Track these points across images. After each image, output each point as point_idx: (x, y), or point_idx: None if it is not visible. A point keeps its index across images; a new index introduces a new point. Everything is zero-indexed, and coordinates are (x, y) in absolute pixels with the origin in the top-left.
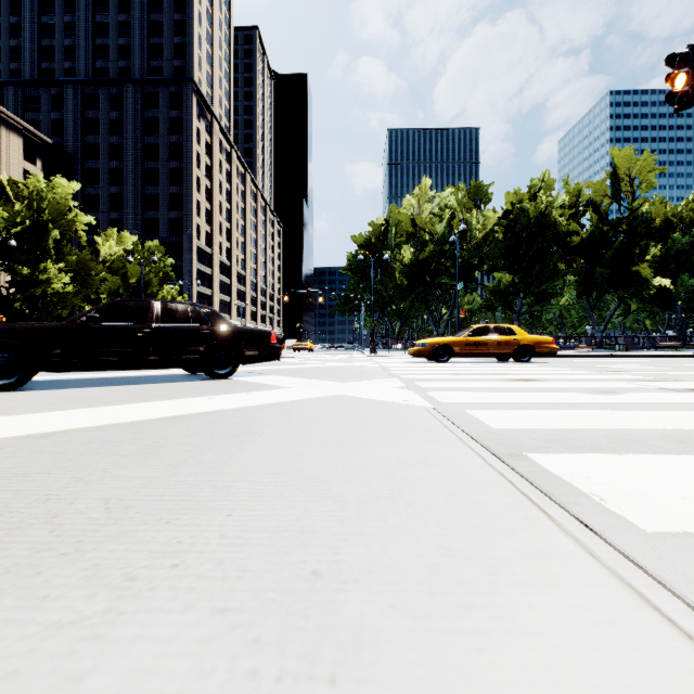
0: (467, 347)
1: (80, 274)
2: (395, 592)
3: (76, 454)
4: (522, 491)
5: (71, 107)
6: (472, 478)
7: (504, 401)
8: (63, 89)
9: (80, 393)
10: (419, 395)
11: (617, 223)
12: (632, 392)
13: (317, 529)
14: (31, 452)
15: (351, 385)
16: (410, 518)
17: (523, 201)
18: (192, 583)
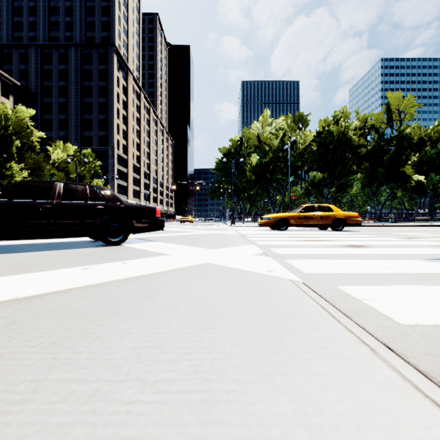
0: (300, 220)
1: (36, 171)
2: None
3: None
4: None
5: (33, 62)
6: None
7: (365, 272)
8: (28, 50)
9: None
10: (279, 263)
11: (390, 140)
12: None
13: None
14: None
15: (218, 252)
16: None
17: (329, 125)
18: None
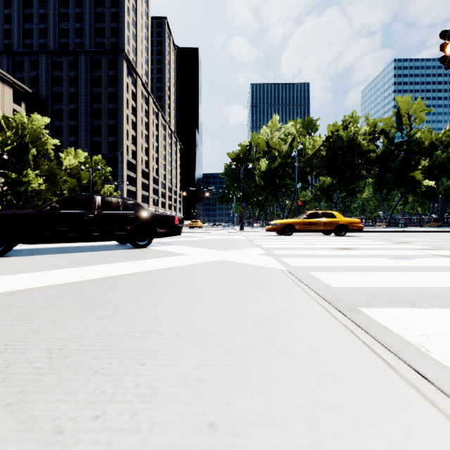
0: (304, 226)
1: (50, 178)
2: (280, 447)
3: (34, 308)
4: (363, 341)
5: (44, 69)
6: (324, 329)
7: (335, 265)
8: (39, 57)
9: (45, 258)
10: (275, 260)
11: (400, 145)
12: (419, 257)
13: (211, 378)
14: (2, 307)
15: (229, 252)
16: (283, 367)
17: (339, 130)
18: (110, 437)
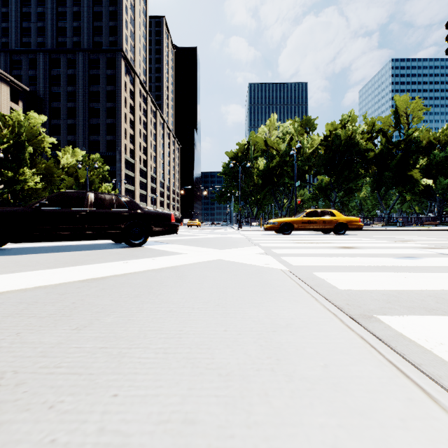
0: (303, 224)
1: (47, 176)
2: None
3: (1, 316)
4: (389, 360)
5: (41, 67)
6: (338, 343)
7: (339, 265)
8: (36, 55)
9: (33, 258)
10: (275, 259)
11: (398, 144)
12: (426, 256)
13: (201, 418)
14: None
15: (227, 251)
16: (294, 400)
17: (337, 129)
18: None
